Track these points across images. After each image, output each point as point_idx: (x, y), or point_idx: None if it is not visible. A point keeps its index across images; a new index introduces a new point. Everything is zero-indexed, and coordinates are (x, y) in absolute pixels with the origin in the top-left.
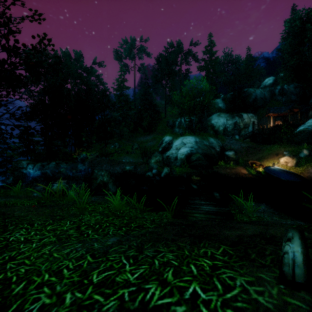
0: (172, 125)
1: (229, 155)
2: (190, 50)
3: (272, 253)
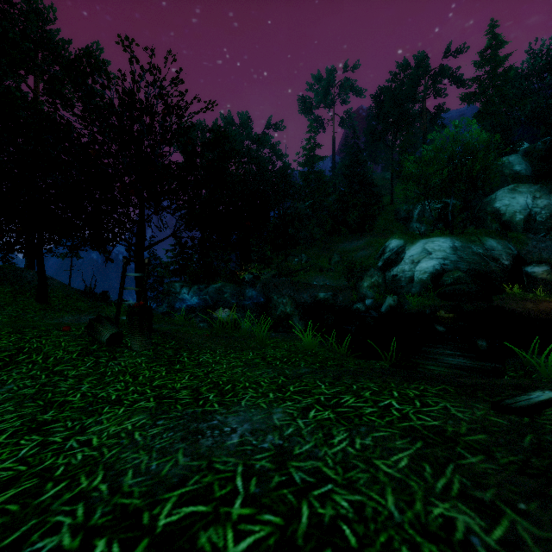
0: (405, 217)
1: (535, 274)
2: (444, 67)
3: (510, 395)
